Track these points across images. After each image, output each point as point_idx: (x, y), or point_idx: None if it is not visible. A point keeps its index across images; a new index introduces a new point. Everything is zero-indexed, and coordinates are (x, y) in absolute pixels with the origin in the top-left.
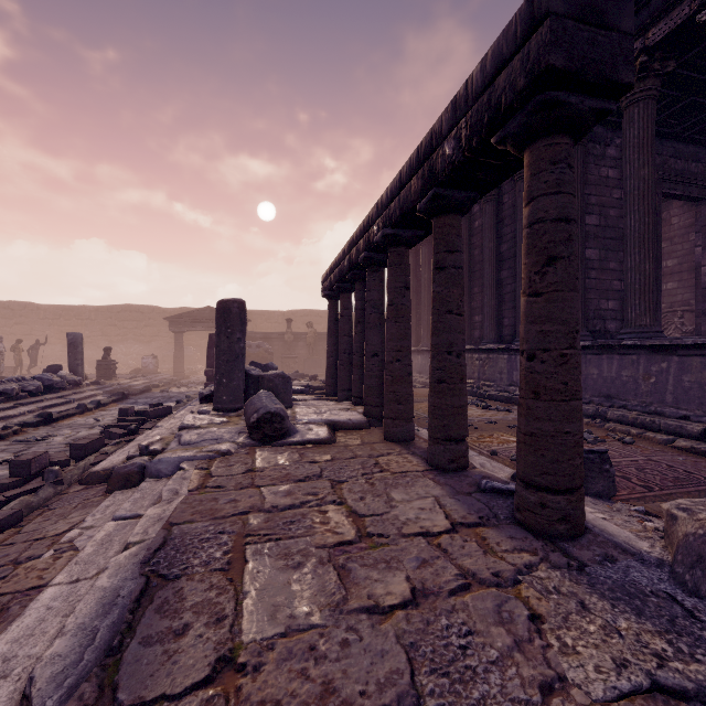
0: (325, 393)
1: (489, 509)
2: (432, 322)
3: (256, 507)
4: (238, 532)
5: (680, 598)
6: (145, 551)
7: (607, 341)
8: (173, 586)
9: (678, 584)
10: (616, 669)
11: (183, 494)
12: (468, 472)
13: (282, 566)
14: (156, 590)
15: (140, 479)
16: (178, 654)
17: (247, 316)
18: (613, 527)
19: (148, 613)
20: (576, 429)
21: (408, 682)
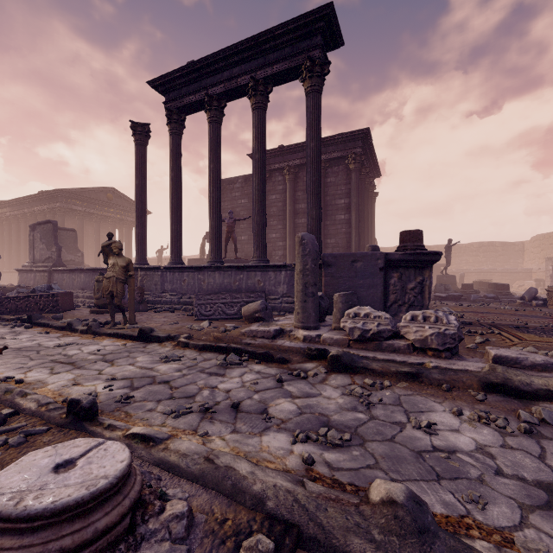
0: None
1: None
2: None
3: None
4: None
5: None
6: None
7: None
8: None
9: None
10: None
11: None
12: None
13: None
14: None
15: None
16: None
17: None
18: None
19: None
20: None
21: None
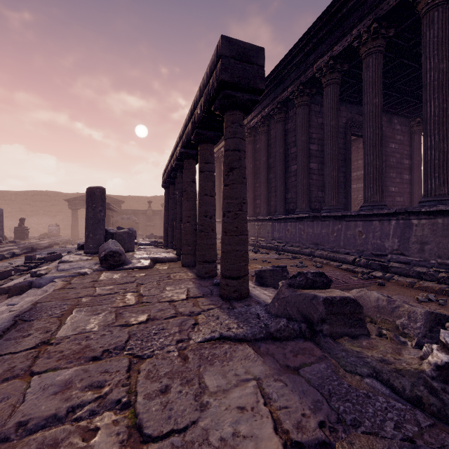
0: (163, 245)
1: (211, 291)
2: (198, 200)
3: (89, 295)
4: (73, 304)
5: (261, 314)
6: (18, 312)
7: (315, 214)
8: (29, 323)
9: (266, 310)
10: (210, 333)
11: (50, 291)
12: (214, 278)
13: (90, 314)
14: (19, 325)
15: (29, 289)
16: (22, 342)
17: (124, 199)
18: (263, 296)
19: (12, 332)
20: (242, 249)
21: (124, 343)
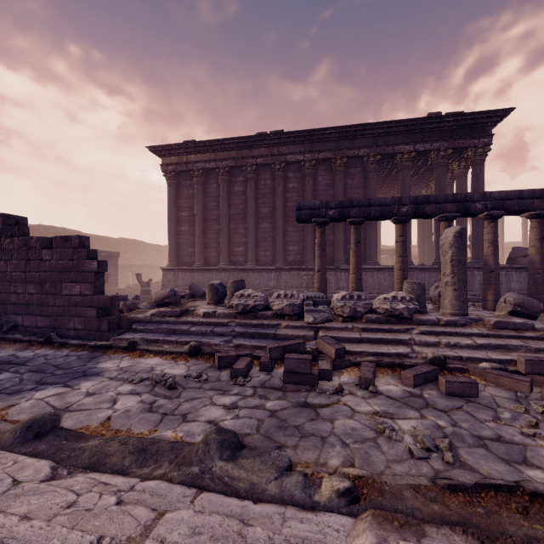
0: None
1: None
2: (542, 258)
3: None
4: None
5: None
6: None
7: None
8: None
9: None
10: None
11: None
12: None
13: None
14: None
15: None
16: None
17: None
18: None
19: None
20: None
21: None
